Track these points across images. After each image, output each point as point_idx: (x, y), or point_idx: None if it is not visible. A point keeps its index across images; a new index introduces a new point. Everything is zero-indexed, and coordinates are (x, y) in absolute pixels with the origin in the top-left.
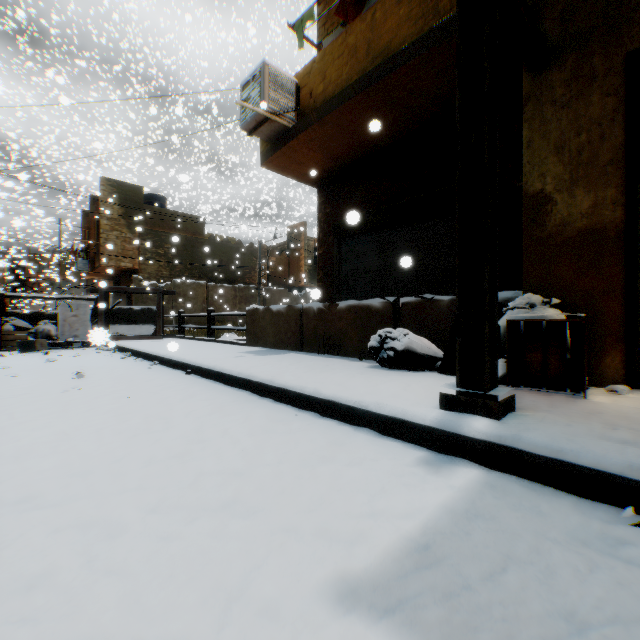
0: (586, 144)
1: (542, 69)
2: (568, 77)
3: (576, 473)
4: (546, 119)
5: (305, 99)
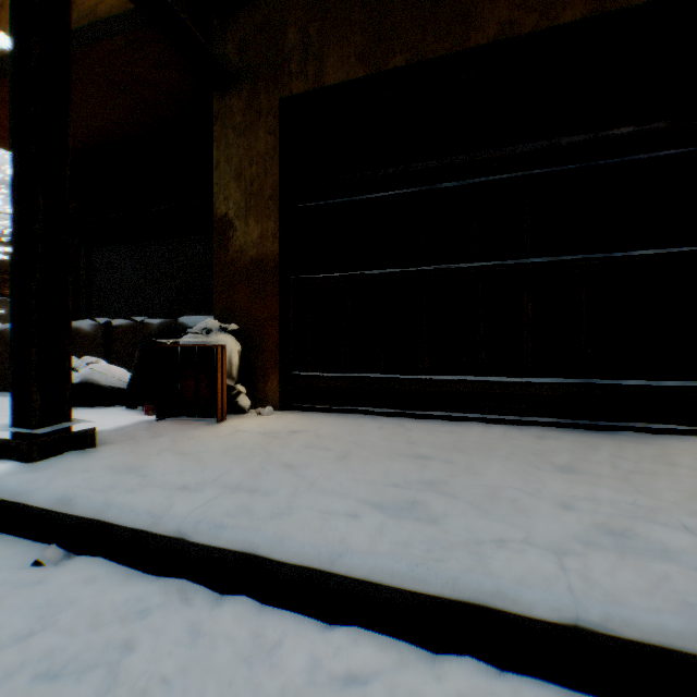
0: (257, 176)
1: (227, 92)
2: (245, 107)
3: (32, 515)
4: (230, 143)
5: None
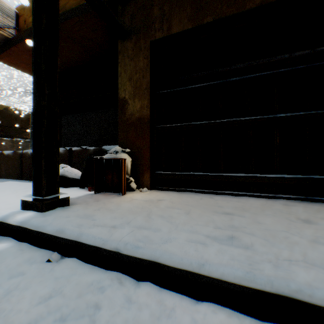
0: (139, 79)
1: (125, 40)
2: (133, 46)
3: (45, 237)
4: (126, 64)
5: (23, 24)
